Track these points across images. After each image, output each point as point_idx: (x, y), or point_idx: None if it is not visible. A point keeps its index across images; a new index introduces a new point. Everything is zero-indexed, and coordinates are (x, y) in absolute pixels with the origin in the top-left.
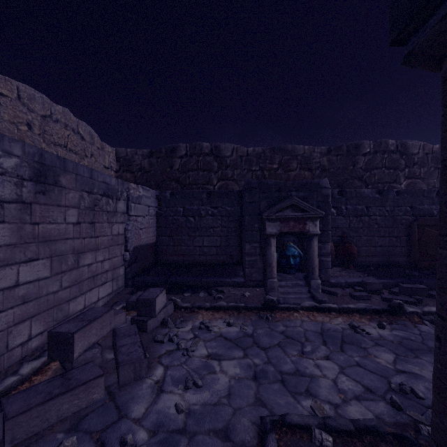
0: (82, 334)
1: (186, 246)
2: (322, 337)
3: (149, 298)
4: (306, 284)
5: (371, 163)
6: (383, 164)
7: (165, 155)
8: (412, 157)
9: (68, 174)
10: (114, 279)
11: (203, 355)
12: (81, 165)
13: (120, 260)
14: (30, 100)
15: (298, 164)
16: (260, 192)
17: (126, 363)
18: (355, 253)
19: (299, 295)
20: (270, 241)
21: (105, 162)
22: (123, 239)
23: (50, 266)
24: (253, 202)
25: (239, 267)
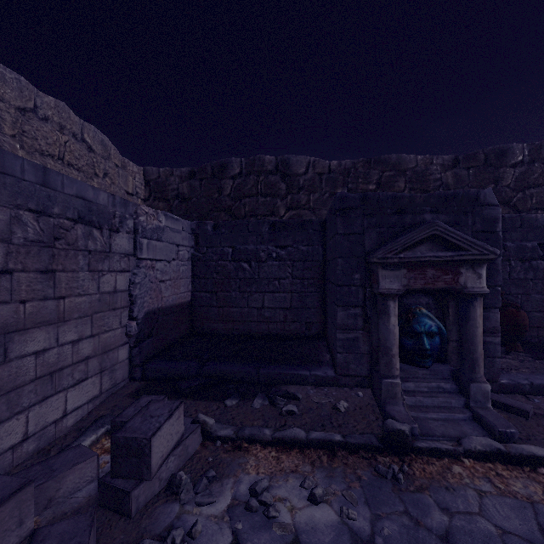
0: None
1: (237, 308)
2: None
3: (136, 438)
4: (459, 390)
5: (526, 177)
6: None
7: (211, 175)
8: None
9: None
10: (106, 369)
11: None
12: (15, 157)
13: (119, 335)
14: None
15: (407, 183)
16: (364, 215)
17: None
18: (527, 325)
19: (447, 414)
20: (387, 306)
21: (128, 186)
22: (125, 298)
23: None
24: (352, 233)
25: (322, 343)
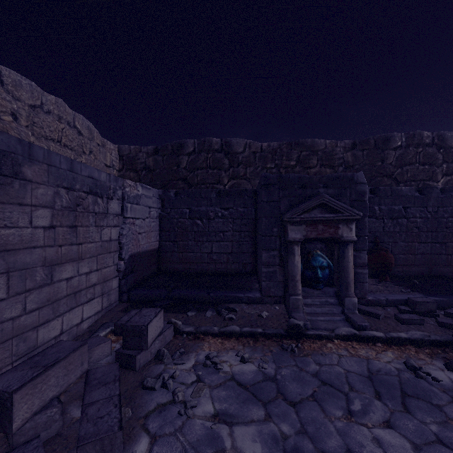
0: (30, 390)
1: (193, 253)
2: (372, 385)
3: (138, 325)
4: (339, 303)
5: (403, 158)
6: (417, 159)
7: (171, 152)
8: (451, 151)
9: (36, 165)
10: (105, 293)
11: (208, 413)
12: (56, 154)
13: (113, 270)
14: (15, 86)
15: (318, 160)
16: (280, 189)
17: (89, 441)
18: (393, 263)
19: (330, 317)
20: (293, 249)
21: (107, 160)
22: (116, 245)
23: (6, 284)
24: (272, 201)
25: (254, 277)
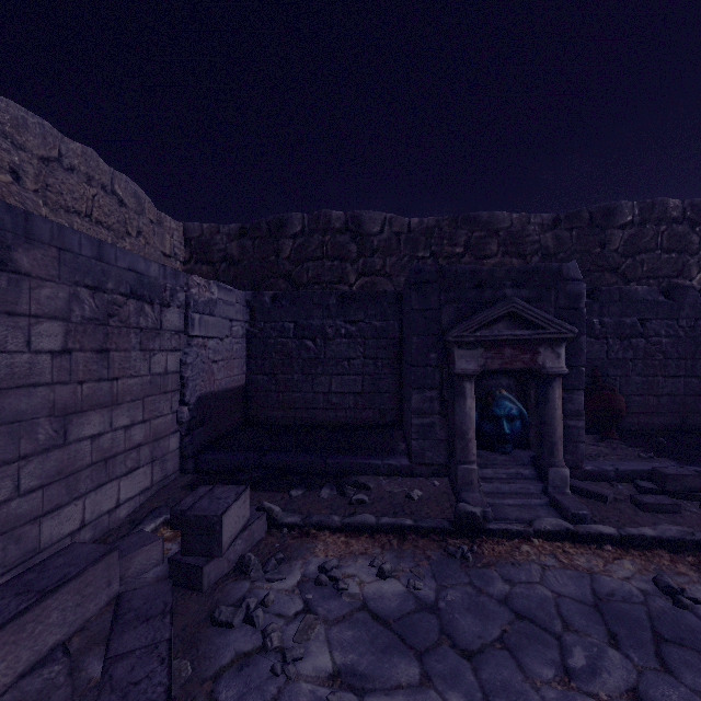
0: (12, 635)
1: (300, 393)
2: (602, 620)
3: (207, 515)
4: (538, 475)
5: (636, 241)
6: (658, 243)
7: (266, 233)
8: None
9: (39, 248)
10: (157, 459)
11: (322, 672)
12: (73, 232)
13: (170, 421)
14: (17, 127)
15: (500, 246)
16: (441, 290)
17: None
18: (623, 409)
19: (524, 500)
20: (464, 387)
21: (165, 246)
22: (176, 381)
23: None
24: (428, 309)
25: (398, 432)
